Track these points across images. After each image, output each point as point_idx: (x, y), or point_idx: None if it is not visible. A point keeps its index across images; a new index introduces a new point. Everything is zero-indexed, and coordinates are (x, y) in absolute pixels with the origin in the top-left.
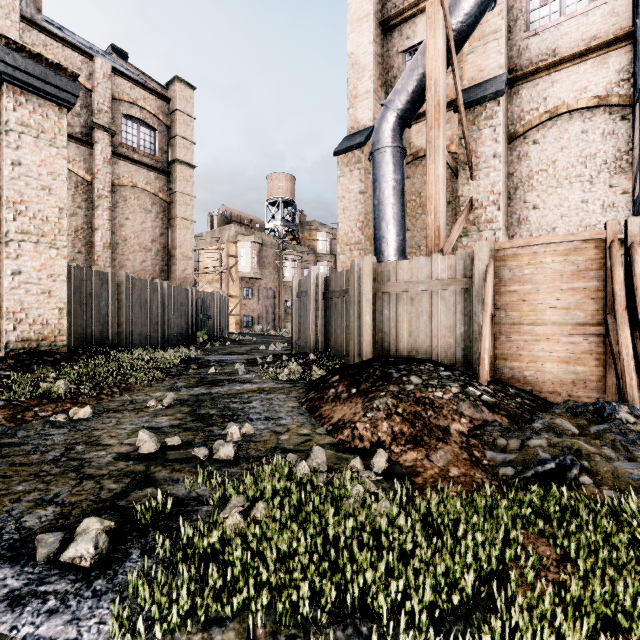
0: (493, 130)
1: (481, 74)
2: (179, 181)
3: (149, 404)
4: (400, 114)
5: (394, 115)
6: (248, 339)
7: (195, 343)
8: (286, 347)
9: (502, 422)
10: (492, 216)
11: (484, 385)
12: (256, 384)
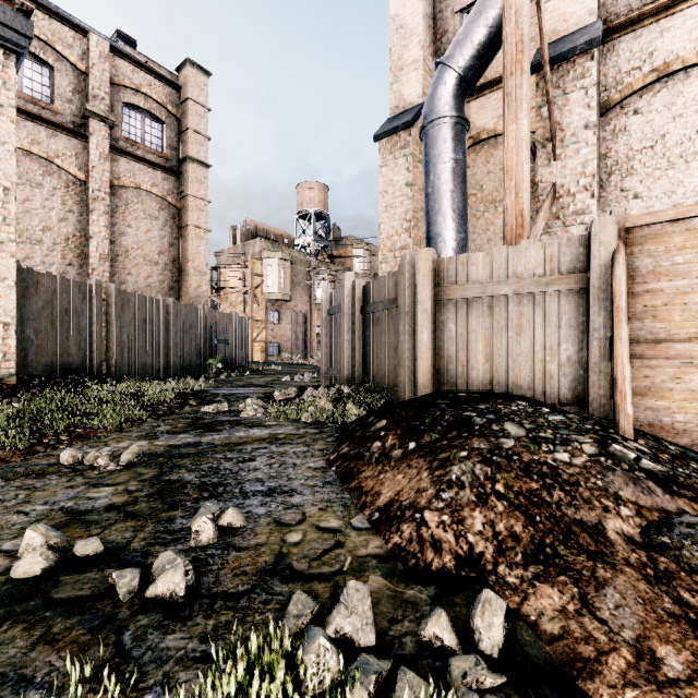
0: (584, 93)
1: (565, 25)
2: (191, 182)
3: (97, 463)
4: (462, 73)
5: (454, 75)
6: (273, 369)
7: (207, 373)
8: (316, 378)
9: None
10: (583, 206)
11: (630, 439)
12: (268, 428)
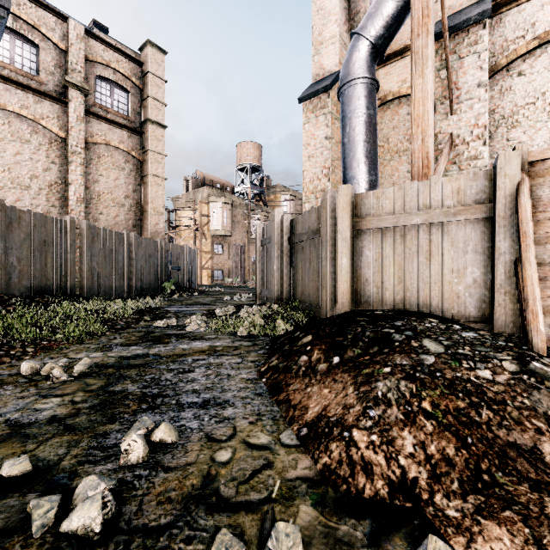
0: (477, 57)
1: (460, 1)
2: (151, 140)
3: (52, 373)
4: (373, 41)
5: (366, 43)
6: (217, 290)
7: (163, 293)
8: (251, 297)
9: None
10: (476, 152)
11: (544, 356)
12: (208, 341)
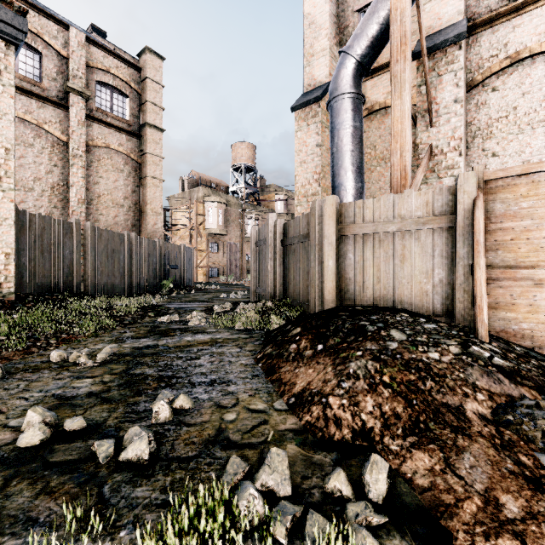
0: (454, 75)
1: (439, 22)
2: (149, 143)
3: (79, 360)
4: (359, 59)
5: (353, 61)
6: (212, 288)
7: (162, 291)
8: (246, 295)
9: (539, 401)
10: (453, 162)
11: (486, 342)
12: (209, 334)
